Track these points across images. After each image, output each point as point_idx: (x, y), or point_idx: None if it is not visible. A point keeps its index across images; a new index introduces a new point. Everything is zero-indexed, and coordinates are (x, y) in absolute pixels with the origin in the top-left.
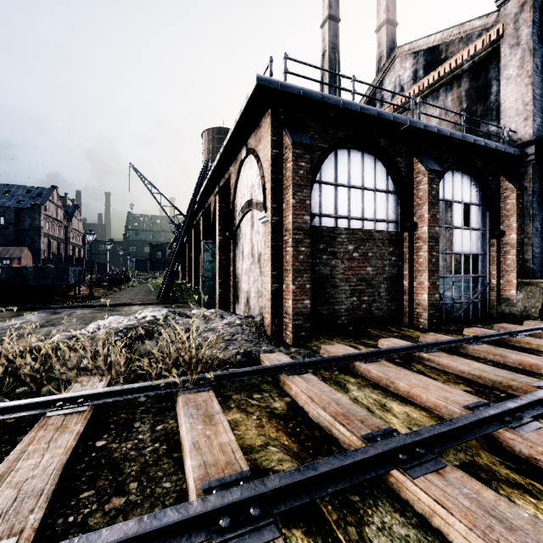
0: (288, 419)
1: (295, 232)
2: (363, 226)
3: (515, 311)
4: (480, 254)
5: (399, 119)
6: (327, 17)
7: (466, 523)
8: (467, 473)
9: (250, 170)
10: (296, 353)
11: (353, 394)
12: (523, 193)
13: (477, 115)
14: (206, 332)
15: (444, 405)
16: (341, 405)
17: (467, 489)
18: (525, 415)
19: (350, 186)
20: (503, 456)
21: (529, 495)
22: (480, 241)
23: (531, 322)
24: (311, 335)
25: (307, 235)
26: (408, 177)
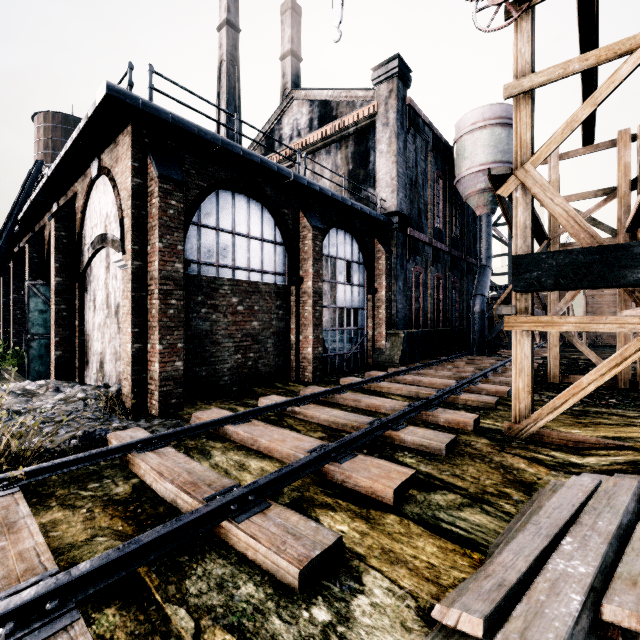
0: (130, 502)
1: (163, 281)
2: (249, 277)
3: (384, 359)
4: (360, 308)
5: (283, 171)
6: (225, 21)
7: (268, 545)
8: (293, 507)
9: (104, 195)
10: (160, 425)
11: (215, 459)
12: (390, 255)
13: (360, 179)
14: (24, 414)
15: (293, 453)
16: (193, 474)
17: (280, 519)
18: (350, 449)
19: (235, 232)
20: (326, 485)
21: (332, 510)
22: (360, 296)
23: (393, 368)
24: (187, 401)
25: (179, 286)
26: (295, 231)
